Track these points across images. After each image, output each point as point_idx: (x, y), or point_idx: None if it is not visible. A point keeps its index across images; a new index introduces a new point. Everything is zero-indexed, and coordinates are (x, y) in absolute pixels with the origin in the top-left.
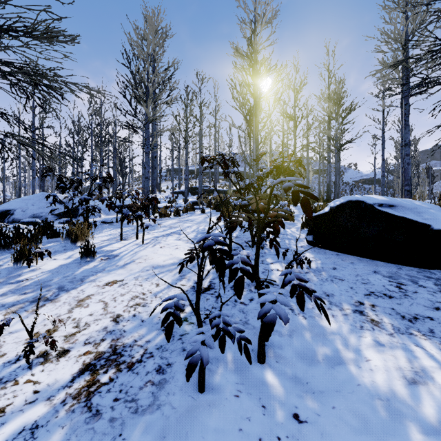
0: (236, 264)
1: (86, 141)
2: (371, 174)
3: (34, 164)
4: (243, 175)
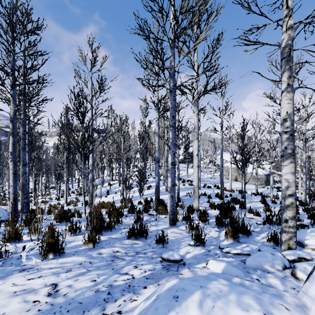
0: None
1: None
2: None
3: None
4: None
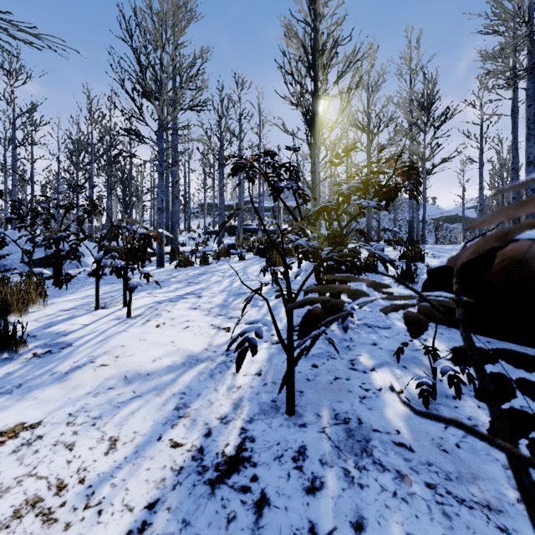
0: (298, 372)
1: (89, 164)
2: (453, 210)
3: (14, 193)
4: (294, 211)
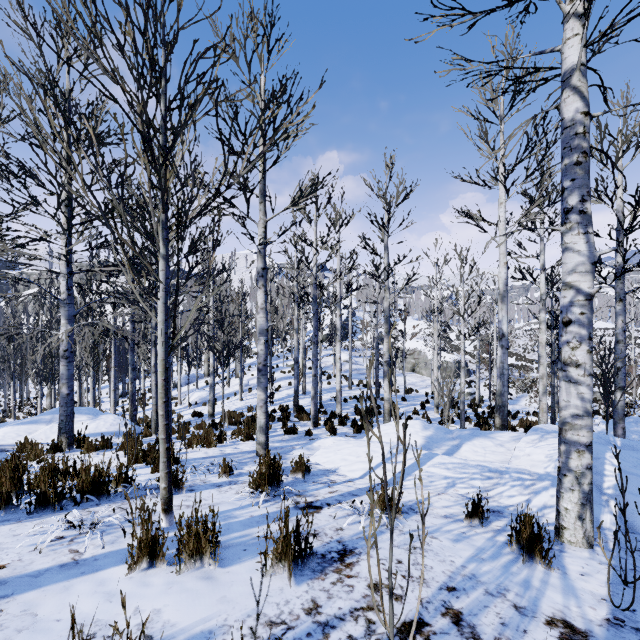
0: None
1: None
2: None
3: None
4: None
